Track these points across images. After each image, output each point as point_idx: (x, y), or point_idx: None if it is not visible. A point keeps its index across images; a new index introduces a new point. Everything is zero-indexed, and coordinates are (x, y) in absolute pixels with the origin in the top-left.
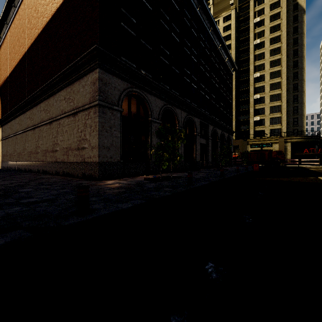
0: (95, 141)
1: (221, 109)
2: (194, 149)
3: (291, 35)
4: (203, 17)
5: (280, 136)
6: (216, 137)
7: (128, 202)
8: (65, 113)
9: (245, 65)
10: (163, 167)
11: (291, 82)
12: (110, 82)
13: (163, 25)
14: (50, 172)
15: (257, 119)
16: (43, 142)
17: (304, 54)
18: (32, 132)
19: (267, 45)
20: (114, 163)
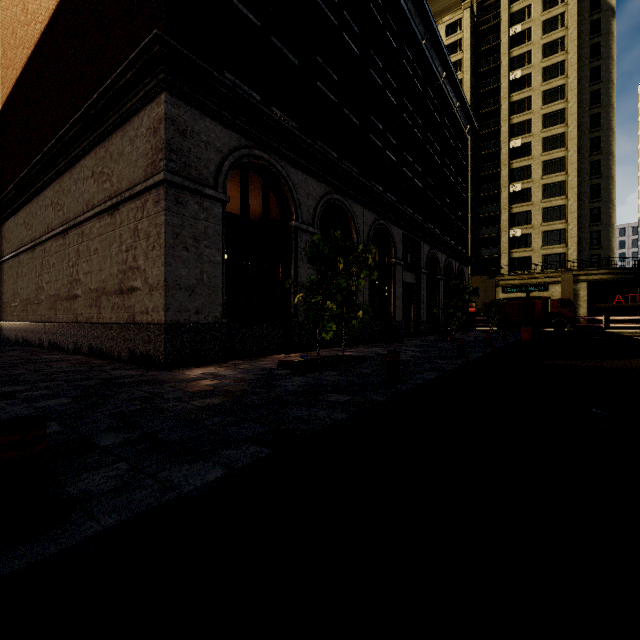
0: (158, 271)
1: (445, 212)
2: (391, 295)
3: (586, 61)
4: (409, 9)
5: (566, 268)
6: (436, 269)
7: (211, 457)
8: (94, 208)
9: (492, 123)
10: (325, 335)
11: (585, 159)
12: (195, 130)
13: (324, 14)
14: (64, 347)
15: (517, 235)
16: (49, 278)
17: (612, 100)
18: (30, 255)
19: (537, 81)
20: (206, 326)
